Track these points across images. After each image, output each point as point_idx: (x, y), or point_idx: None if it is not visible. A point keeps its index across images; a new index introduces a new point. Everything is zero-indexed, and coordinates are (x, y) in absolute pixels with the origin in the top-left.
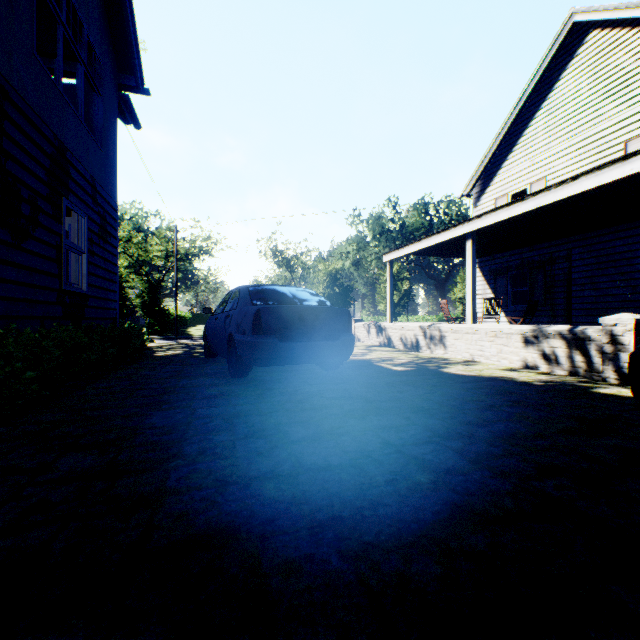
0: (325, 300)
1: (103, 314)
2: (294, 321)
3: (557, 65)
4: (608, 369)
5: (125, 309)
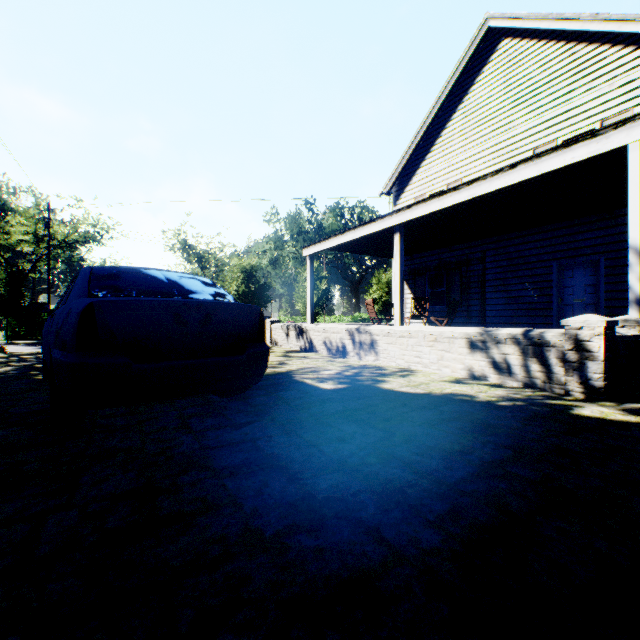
0: (226, 293)
1: None
2: (164, 325)
3: (472, 69)
4: (573, 380)
5: None
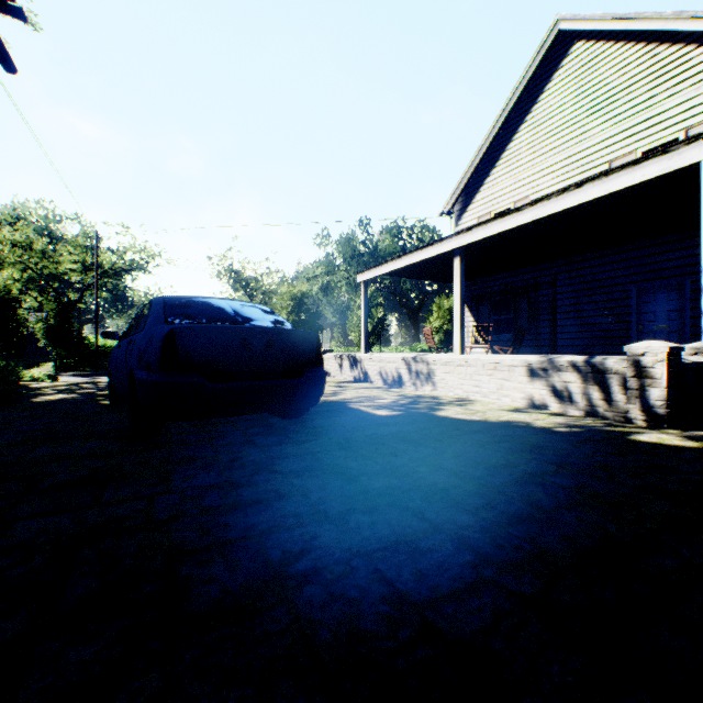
0: (284, 320)
1: None
2: (233, 349)
3: (542, 76)
4: (635, 408)
5: (16, 336)
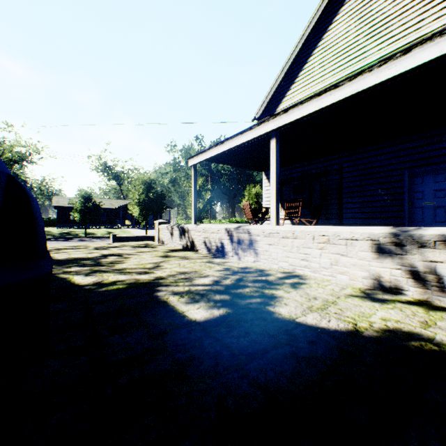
0: None
1: None
2: None
3: (331, 11)
4: None
5: None
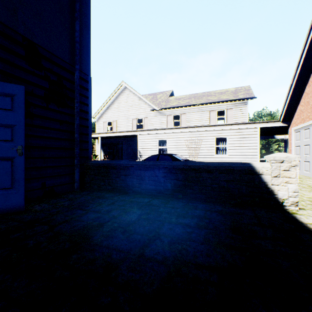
0: None
1: None
2: None
3: (119, 92)
4: None
5: None
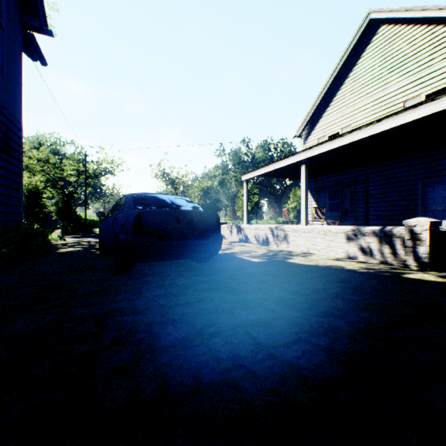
0: (198, 206)
1: (6, 217)
2: (171, 223)
3: (359, 48)
4: (410, 259)
5: (41, 214)
